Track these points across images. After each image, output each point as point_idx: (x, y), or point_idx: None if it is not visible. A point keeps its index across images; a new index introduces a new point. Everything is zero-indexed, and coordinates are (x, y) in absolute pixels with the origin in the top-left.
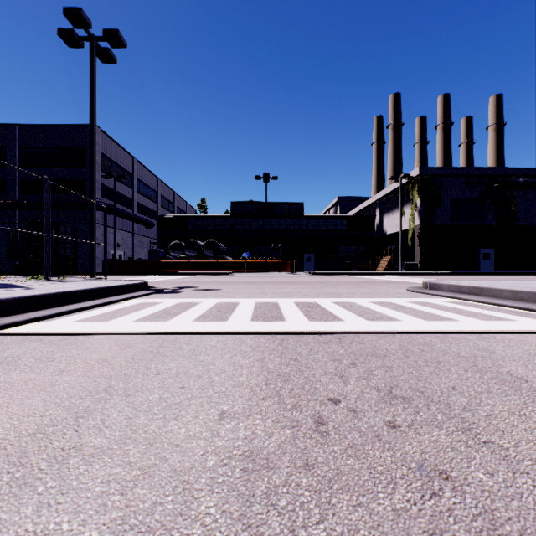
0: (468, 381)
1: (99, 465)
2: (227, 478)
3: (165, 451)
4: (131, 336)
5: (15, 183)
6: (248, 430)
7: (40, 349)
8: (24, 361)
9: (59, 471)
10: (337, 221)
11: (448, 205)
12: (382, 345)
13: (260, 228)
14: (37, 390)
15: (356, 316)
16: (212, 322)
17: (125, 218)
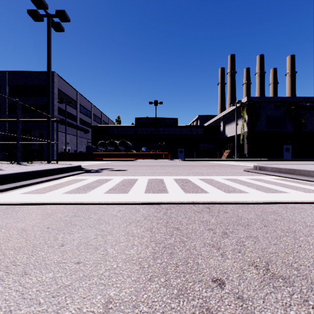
0: None
1: None
2: None
3: None
4: (55, 206)
5: (6, 106)
6: None
7: None
8: None
9: None
10: (197, 129)
11: (264, 119)
12: (242, 214)
13: (152, 133)
14: None
15: (216, 189)
16: (117, 194)
17: (71, 127)
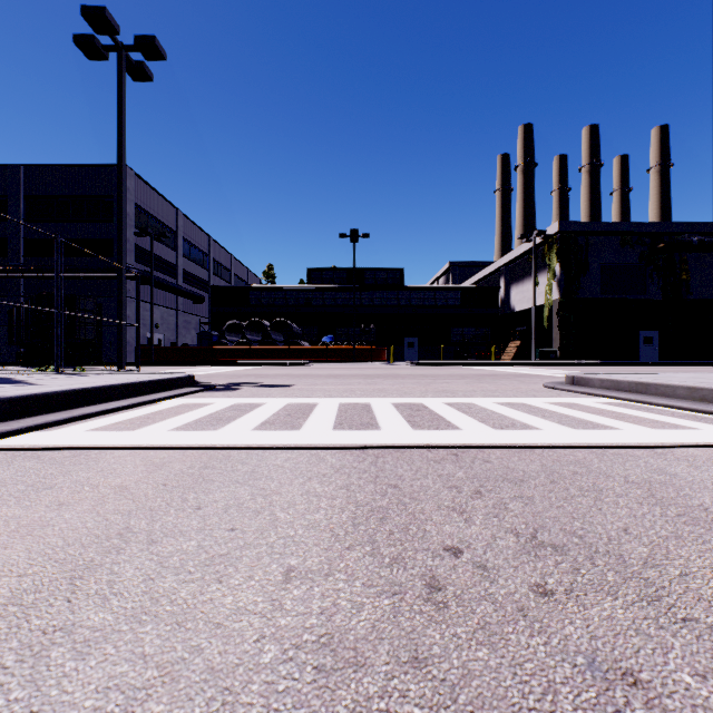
0: (645, 520)
1: (95, 659)
2: (292, 684)
3: (199, 636)
4: (165, 451)
5: (19, 244)
6: (326, 600)
7: (35, 471)
8: (10, 489)
9: (32, 670)
10: (448, 294)
11: (597, 273)
12: (517, 465)
13: (346, 303)
14: (20, 534)
15: (477, 422)
16: (279, 432)
17: (165, 289)
